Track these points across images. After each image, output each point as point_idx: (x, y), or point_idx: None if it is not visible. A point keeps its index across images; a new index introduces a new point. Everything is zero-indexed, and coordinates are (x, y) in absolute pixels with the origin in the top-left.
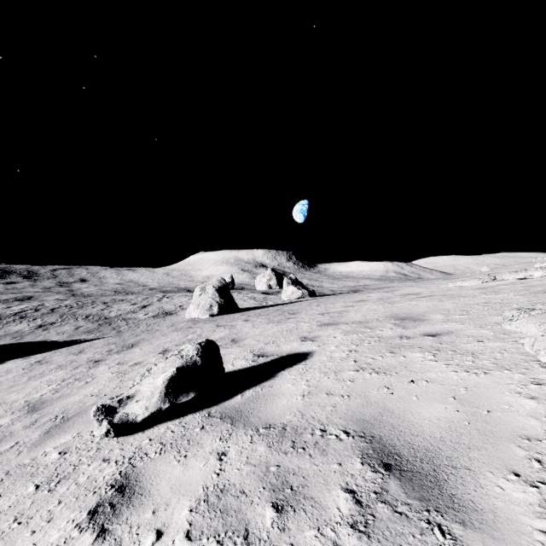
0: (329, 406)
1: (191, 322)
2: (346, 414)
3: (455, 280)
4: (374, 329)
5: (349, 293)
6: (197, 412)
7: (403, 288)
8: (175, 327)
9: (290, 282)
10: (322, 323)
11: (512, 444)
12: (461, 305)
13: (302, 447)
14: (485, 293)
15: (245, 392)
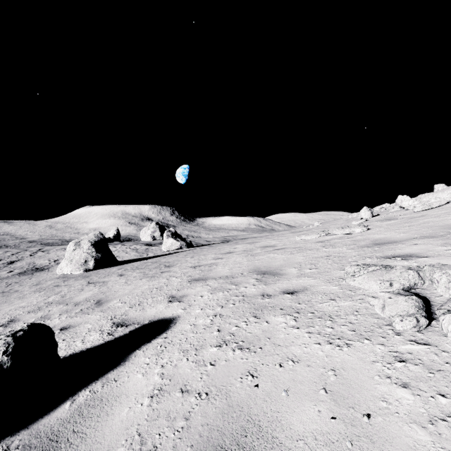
0: (181, 418)
1: (61, 279)
2: (201, 435)
3: (299, 233)
4: (239, 286)
5: (220, 243)
6: None
7: (262, 240)
8: (40, 286)
9: (170, 235)
10: (193, 279)
11: None
12: (309, 259)
13: None
14: (325, 247)
15: (78, 395)
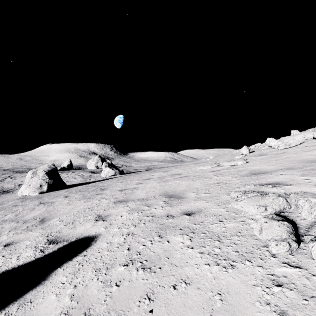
0: None
1: (20, 200)
2: None
3: (199, 164)
4: (150, 207)
5: (144, 171)
6: None
7: (173, 169)
8: (2, 205)
9: (107, 165)
10: (117, 200)
11: None
12: (204, 185)
13: None
14: (216, 175)
15: None
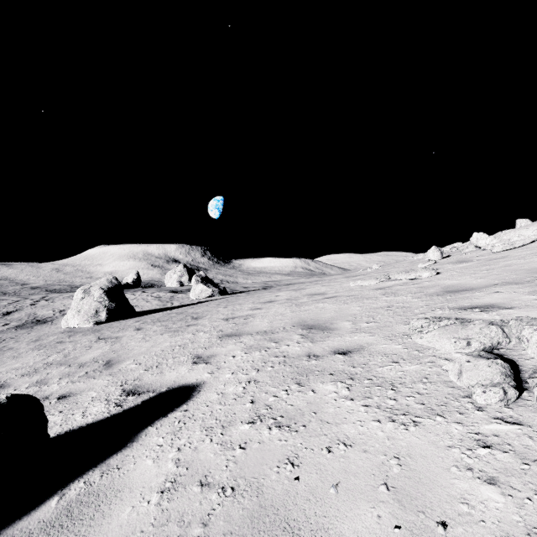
0: (197, 523)
1: (66, 334)
2: None
3: (354, 278)
4: (279, 343)
5: (260, 289)
6: None
7: (310, 286)
8: (39, 342)
9: (199, 280)
10: (224, 334)
11: None
12: (366, 310)
13: None
14: (386, 295)
15: (69, 488)
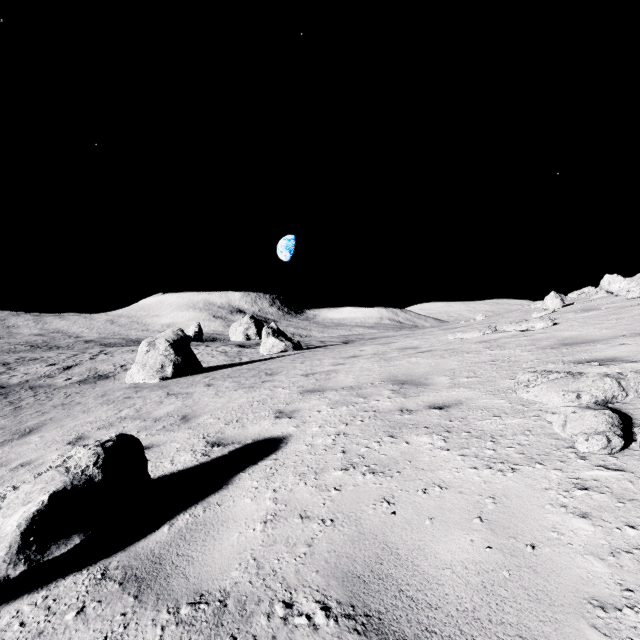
0: (303, 544)
1: (132, 390)
2: (328, 561)
3: (453, 330)
4: (368, 399)
5: (340, 344)
6: (85, 569)
7: (400, 340)
8: (107, 397)
9: (271, 333)
10: (305, 390)
11: (582, 620)
12: (466, 364)
13: None
14: (490, 348)
15: (177, 519)
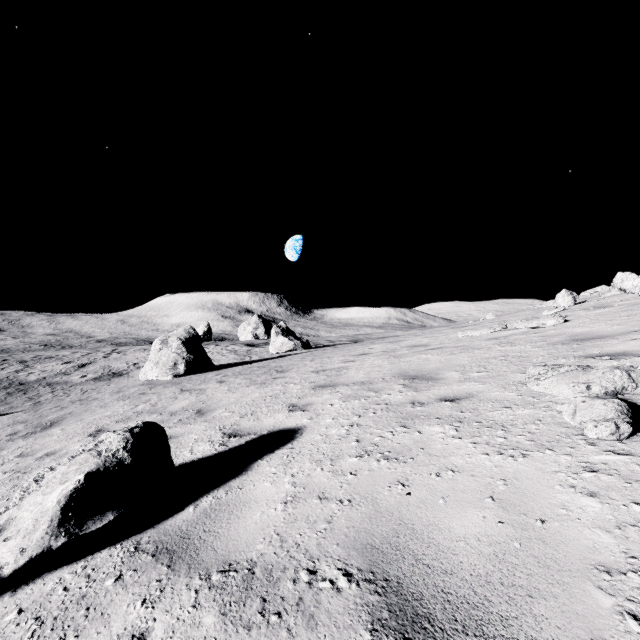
0: (322, 521)
1: (146, 386)
2: (347, 535)
3: (463, 328)
4: (379, 393)
5: (349, 343)
6: (118, 543)
7: (409, 338)
8: (122, 393)
9: (280, 332)
10: (317, 385)
11: (588, 582)
12: (476, 360)
13: (277, 611)
14: (500, 345)
15: (201, 500)
